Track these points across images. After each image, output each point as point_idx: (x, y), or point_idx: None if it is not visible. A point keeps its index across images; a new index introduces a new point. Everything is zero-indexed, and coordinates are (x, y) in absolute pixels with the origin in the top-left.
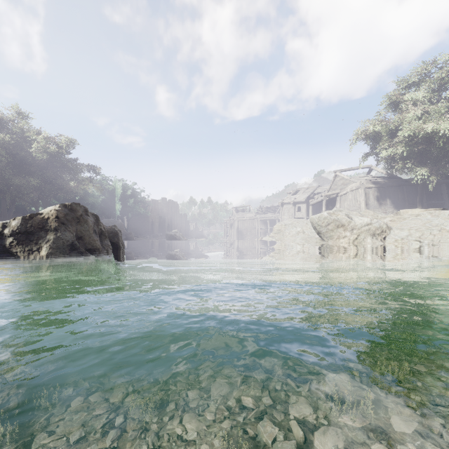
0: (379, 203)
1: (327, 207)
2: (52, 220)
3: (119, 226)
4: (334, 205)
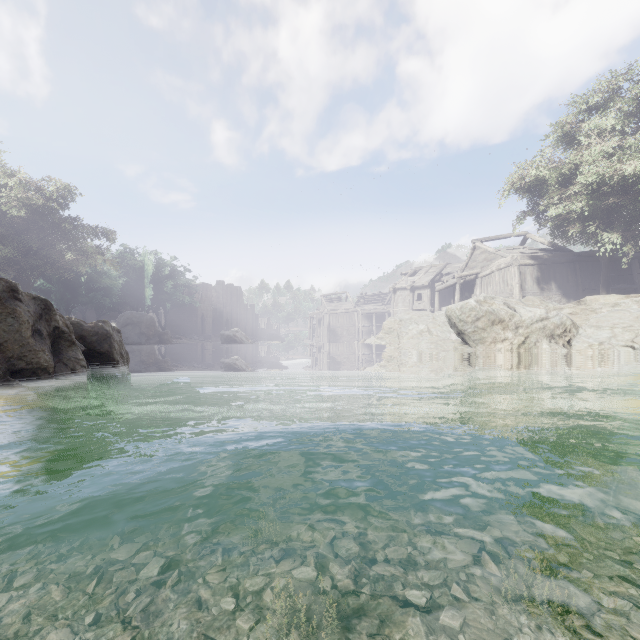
0: (540, 288)
1: (462, 294)
2: None
3: (148, 323)
4: (472, 292)
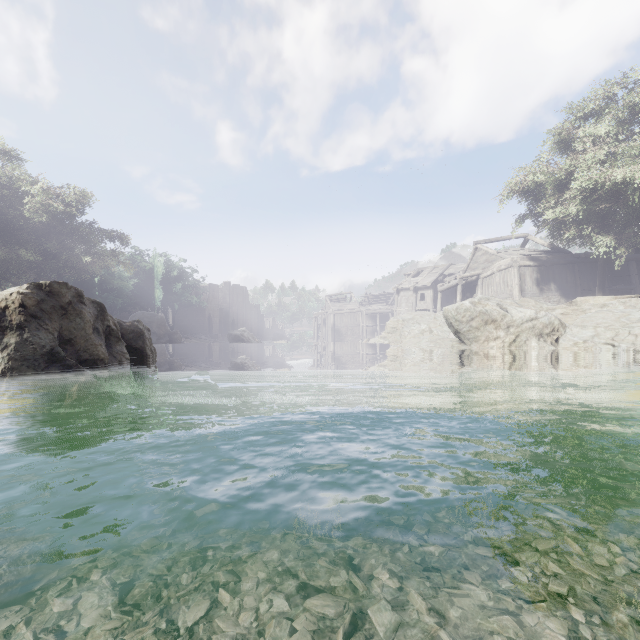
0: (539, 289)
1: (464, 294)
2: (14, 311)
3: (159, 323)
4: (473, 292)
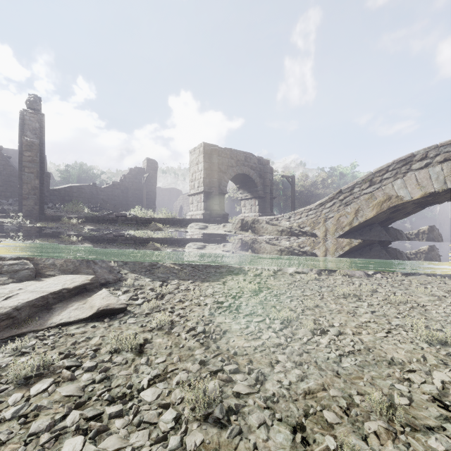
0: None
1: None
2: (426, 231)
3: (409, 230)
4: None
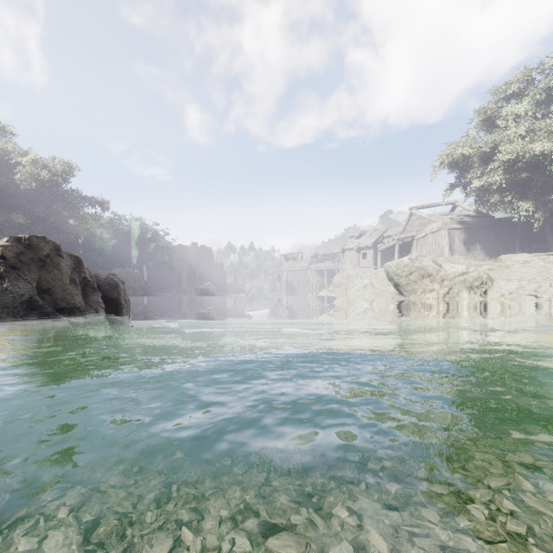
0: (466, 249)
1: (401, 253)
2: None
3: (135, 278)
4: (409, 252)
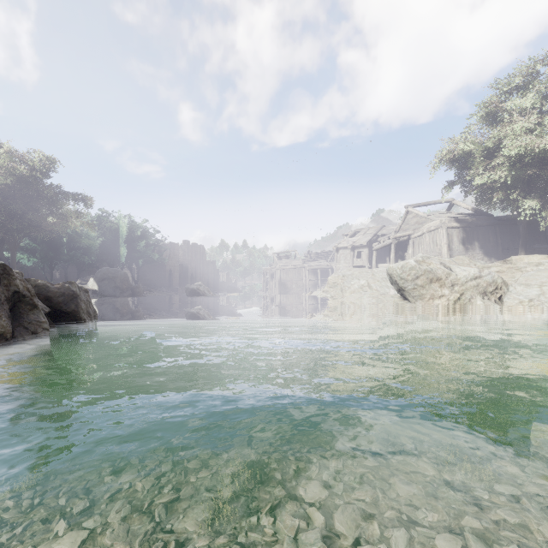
0: (465, 248)
1: (396, 252)
2: None
3: (122, 278)
4: (405, 251)
